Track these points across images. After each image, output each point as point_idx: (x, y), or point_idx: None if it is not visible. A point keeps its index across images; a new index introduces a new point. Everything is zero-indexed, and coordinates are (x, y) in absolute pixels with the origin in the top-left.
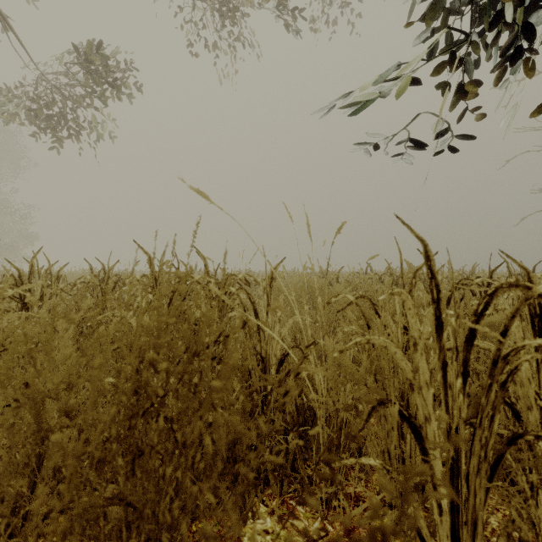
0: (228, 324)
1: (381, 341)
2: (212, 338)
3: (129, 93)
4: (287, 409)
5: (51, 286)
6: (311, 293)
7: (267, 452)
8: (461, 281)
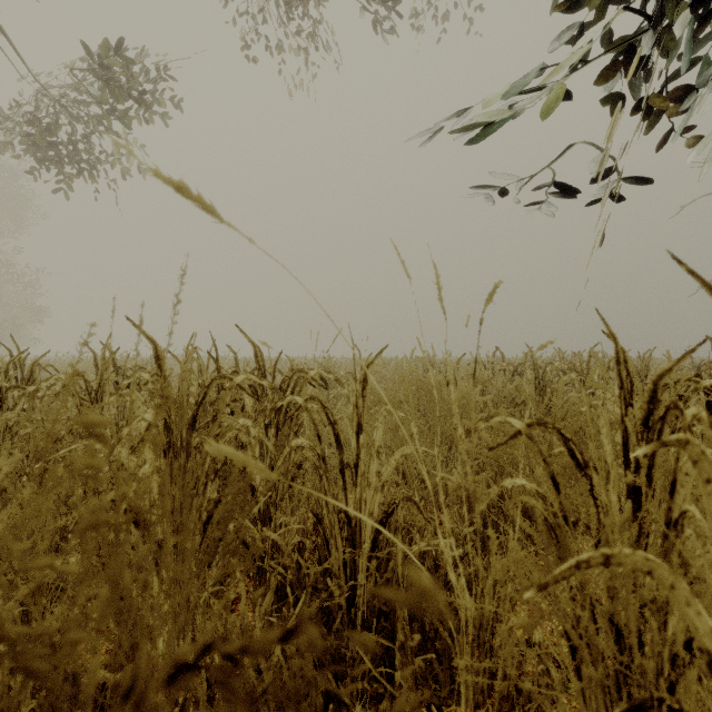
0: (292, 450)
1: (636, 559)
2: (186, 649)
3: (164, 114)
4: (397, 644)
5: (13, 389)
6: (421, 397)
7: (357, 710)
8: (677, 384)
